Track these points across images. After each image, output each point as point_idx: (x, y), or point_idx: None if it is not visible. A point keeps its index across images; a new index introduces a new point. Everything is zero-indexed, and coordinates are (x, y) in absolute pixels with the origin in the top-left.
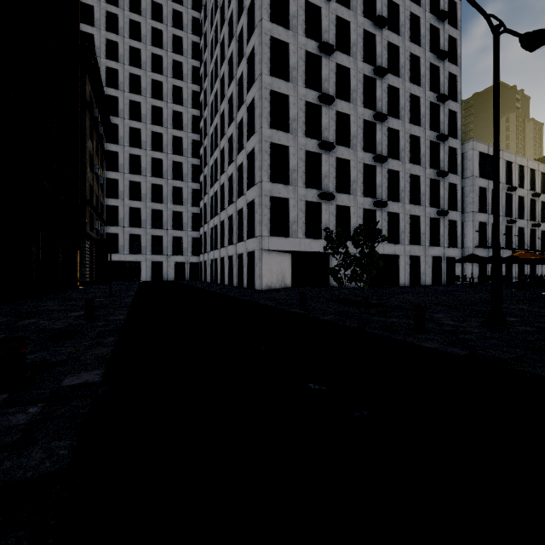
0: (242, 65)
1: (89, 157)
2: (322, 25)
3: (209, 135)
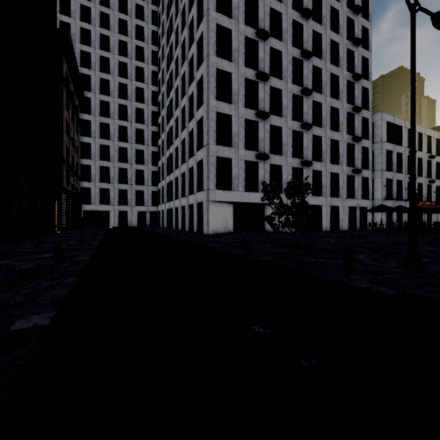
0: (192, 48)
1: (66, 124)
2: (259, 15)
3: (166, 107)
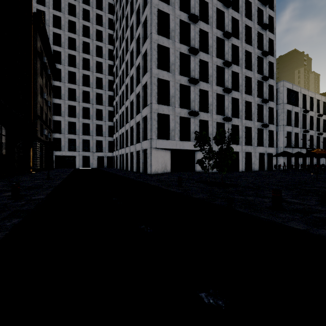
0: (139, 29)
1: (40, 88)
2: (190, 3)
3: (119, 76)
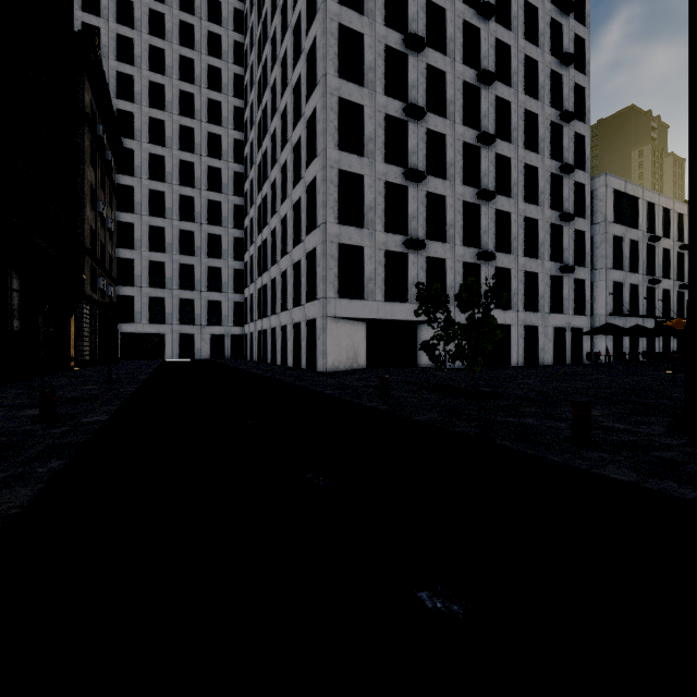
0: (299, 65)
1: (90, 190)
2: (408, 11)
3: (257, 165)
